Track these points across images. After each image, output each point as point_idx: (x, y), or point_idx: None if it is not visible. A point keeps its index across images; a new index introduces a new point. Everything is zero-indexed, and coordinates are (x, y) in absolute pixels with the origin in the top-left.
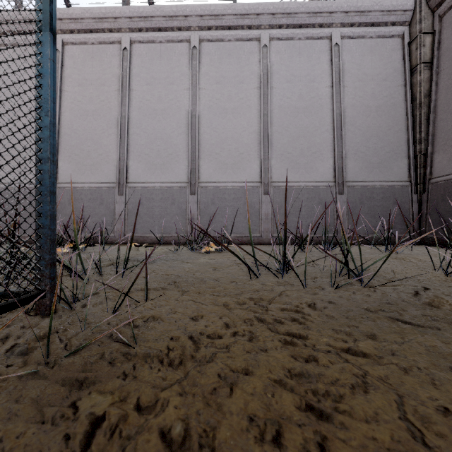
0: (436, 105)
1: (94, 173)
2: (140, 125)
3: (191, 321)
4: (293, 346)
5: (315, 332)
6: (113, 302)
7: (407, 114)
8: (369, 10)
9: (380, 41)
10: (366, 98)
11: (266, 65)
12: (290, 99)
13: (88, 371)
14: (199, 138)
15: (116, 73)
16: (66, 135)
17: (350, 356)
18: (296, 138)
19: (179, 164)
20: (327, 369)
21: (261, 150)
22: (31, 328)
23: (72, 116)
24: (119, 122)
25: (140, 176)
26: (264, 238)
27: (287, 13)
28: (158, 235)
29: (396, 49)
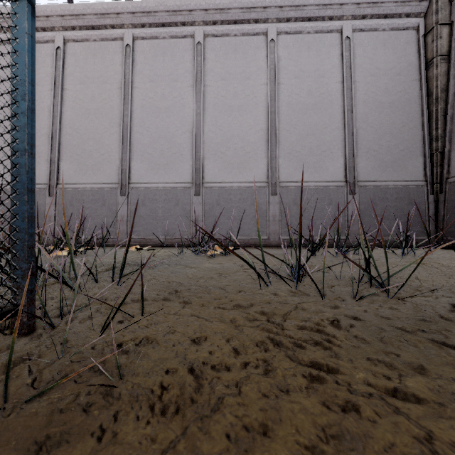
0: (454, 100)
1: (96, 173)
2: (143, 124)
3: (192, 345)
4: (322, 384)
5: (346, 362)
6: (104, 317)
7: (422, 109)
8: (382, 1)
9: (393, 33)
10: (379, 94)
11: (273, 60)
12: (299, 95)
13: (54, 423)
14: (204, 137)
15: (118, 71)
16: (68, 135)
17: (400, 402)
18: (305, 136)
19: (183, 164)
20: (374, 427)
21: (268, 149)
22: (0, 353)
23: (73, 115)
24: (122, 121)
25: (143, 177)
26: (271, 240)
27: (295, 6)
28: (161, 237)
29: (411, 42)
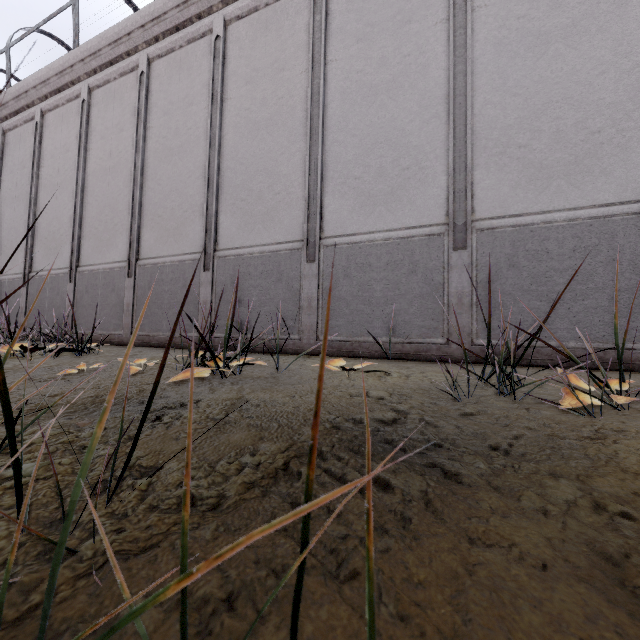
0: None
1: (267, 227)
2: (345, 124)
3: None
4: None
5: None
6: None
7: None
8: None
9: None
10: None
11: None
12: None
13: None
14: (473, 121)
15: (302, 42)
16: (229, 171)
17: None
18: None
19: (426, 187)
20: None
21: None
22: None
23: (237, 137)
24: (308, 127)
25: (346, 223)
26: None
27: None
28: (381, 339)
29: None
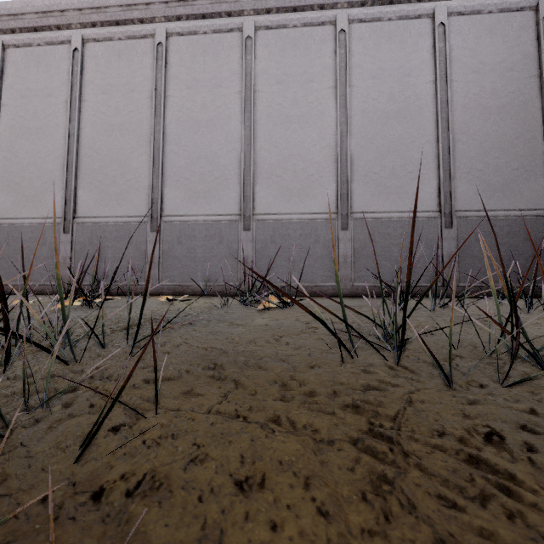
0: None
1: (120, 204)
2: (179, 141)
3: (236, 501)
4: None
5: None
6: (93, 415)
7: (543, 115)
8: None
9: (503, 16)
10: (484, 96)
11: (344, 56)
12: (377, 100)
13: None
14: (255, 156)
15: (148, 76)
16: (87, 157)
17: None
18: (385, 152)
19: (229, 191)
20: None
21: (338, 170)
22: None
23: (94, 132)
24: (152, 138)
25: (179, 208)
26: (342, 288)
27: None
28: (201, 284)
29: (527, 27)
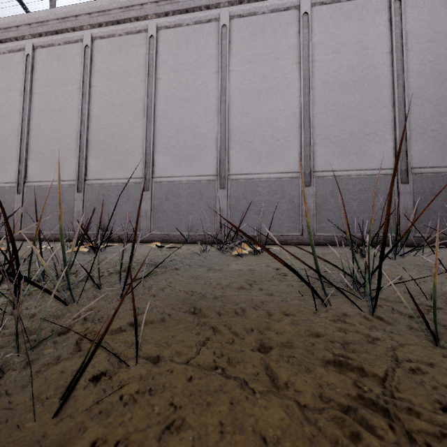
0: None
1: (121, 168)
2: (167, 115)
3: None
4: None
5: None
6: (80, 360)
7: None
8: None
9: None
10: (439, 62)
11: (307, 35)
12: (337, 72)
13: None
14: (229, 126)
15: (142, 63)
16: (95, 131)
17: None
18: (344, 118)
19: (207, 156)
20: None
21: (301, 135)
22: None
23: (100, 111)
24: (145, 114)
25: (167, 170)
26: (305, 237)
27: None
28: (185, 233)
29: None
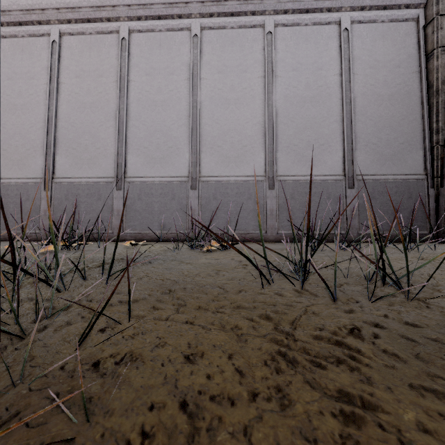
0: None
1: (91, 167)
2: (139, 117)
3: (185, 365)
4: (360, 430)
5: (383, 392)
6: (85, 323)
7: (422, 102)
8: None
9: (392, 25)
10: (378, 86)
11: (271, 52)
12: (296, 88)
13: None
14: (200, 130)
15: (114, 64)
16: (63, 129)
17: None
18: (302, 129)
19: (180, 158)
20: None
21: (266, 142)
22: None
23: (69, 108)
24: (117, 114)
25: (139, 171)
26: (269, 235)
27: None
28: (157, 232)
29: (410, 34)
